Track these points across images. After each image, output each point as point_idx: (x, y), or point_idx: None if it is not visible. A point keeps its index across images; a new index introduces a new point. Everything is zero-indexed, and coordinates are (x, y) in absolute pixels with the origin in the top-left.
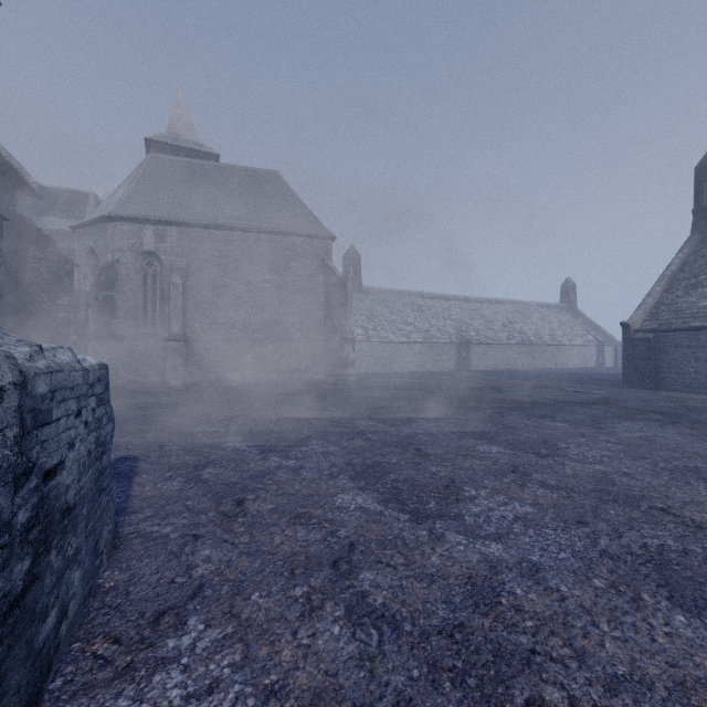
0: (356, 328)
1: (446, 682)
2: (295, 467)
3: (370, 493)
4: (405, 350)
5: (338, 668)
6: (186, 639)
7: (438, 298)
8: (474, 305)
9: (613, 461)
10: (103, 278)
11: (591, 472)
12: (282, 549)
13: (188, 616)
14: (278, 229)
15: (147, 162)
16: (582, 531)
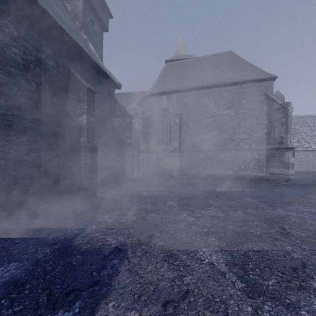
0: None
1: None
2: None
3: None
4: None
5: None
6: None
7: None
8: None
9: None
10: (145, 124)
11: None
12: None
13: None
14: (233, 81)
15: (164, 68)
16: None
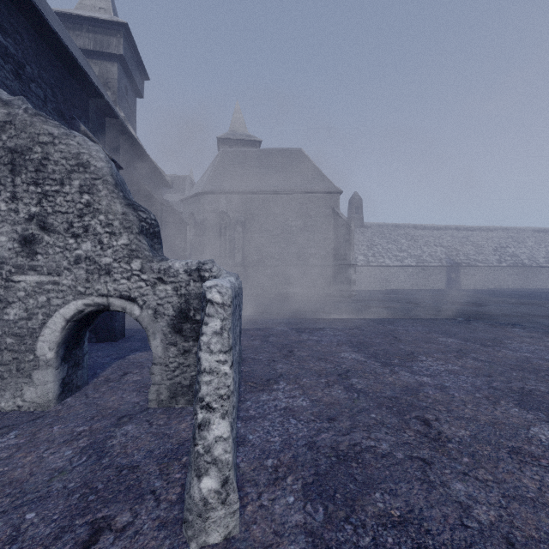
0: (358, 255)
1: (384, 408)
2: (317, 340)
3: (360, 353)
4: (400, 272)
5: (340, 399)
6: (280, 386)
7: (429, 229)
8: (465, 233)
9: (542, 352)
10: (198, 230)
11: (517, 356)
12: (314, 368)
13: (279, 381)
14: (302, 189)
15: (220, 155)
16: (485, 379)
